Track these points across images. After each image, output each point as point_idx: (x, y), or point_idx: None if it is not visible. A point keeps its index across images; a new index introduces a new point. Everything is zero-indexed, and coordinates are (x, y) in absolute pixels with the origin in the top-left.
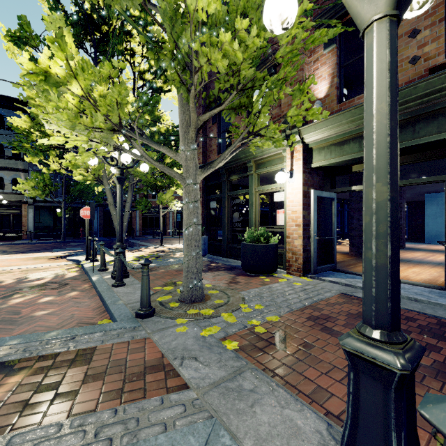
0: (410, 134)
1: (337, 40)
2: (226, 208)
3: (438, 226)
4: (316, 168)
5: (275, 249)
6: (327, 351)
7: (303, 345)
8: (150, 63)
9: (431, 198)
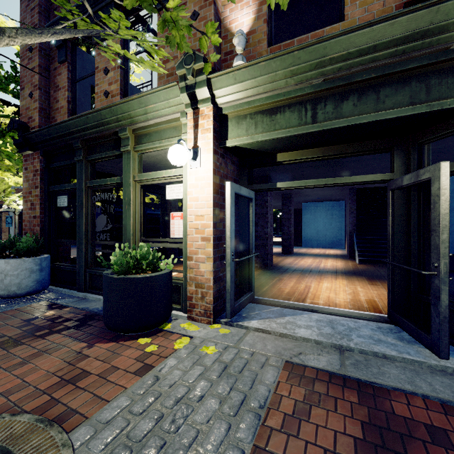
0: (373, 103)
1: None
2: (84, 208)
3: (311, 231)
4: (230, 150)
5: (168, 280)
6: None
7: None
8: None
9: (307, 206)
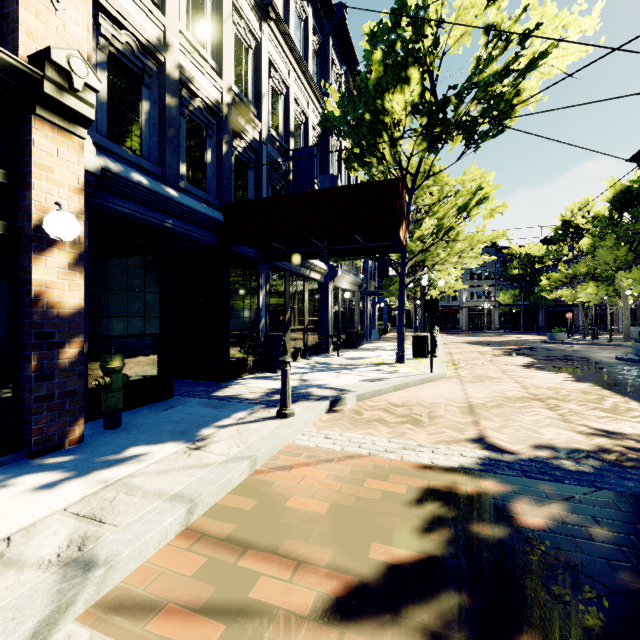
0: None
1: None
2: None
3: None
4: None
5: None
6: None
7: None
8: None
9: None
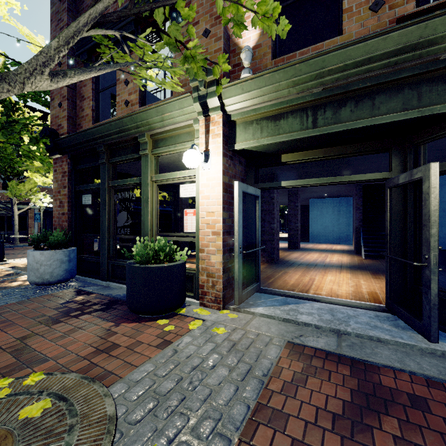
0: (368, 109)
1: None
2: (107, 205)
3: (318, 227)
4: (238, 152)
5: (183, 270)
6: None
7: None
8: None
9: (314, 203)
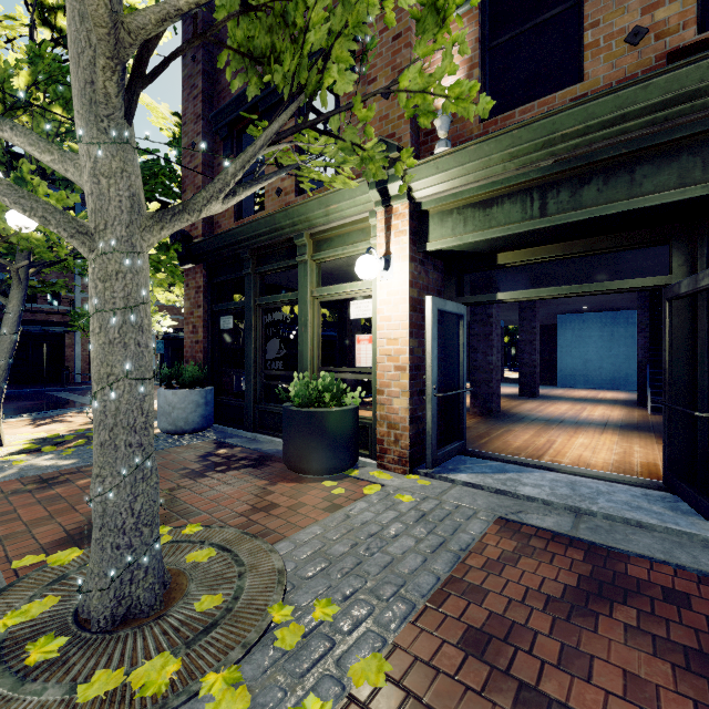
0: (625, 187)
1: None
2: (253, 331)
3: (574, 361)
4: (432, 253)
5: (355, 418)
6: None
7: None
8: None
9: (565, 321)
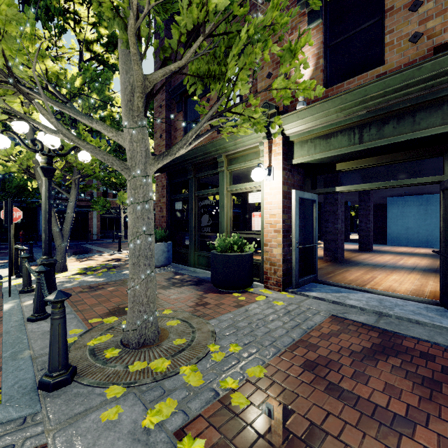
0: (410, 125)
1: (323, 15)
2: (194, 210)
3: (399, 228)
4: (296, 165)
5: (251, 259)
6: (347, 442)
7: (307, 430)
8: (100, 31)
9: (393, 201)
